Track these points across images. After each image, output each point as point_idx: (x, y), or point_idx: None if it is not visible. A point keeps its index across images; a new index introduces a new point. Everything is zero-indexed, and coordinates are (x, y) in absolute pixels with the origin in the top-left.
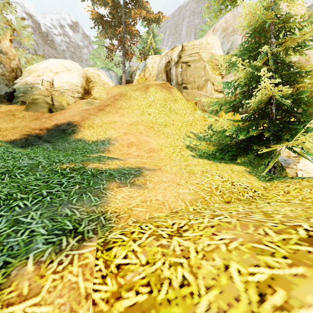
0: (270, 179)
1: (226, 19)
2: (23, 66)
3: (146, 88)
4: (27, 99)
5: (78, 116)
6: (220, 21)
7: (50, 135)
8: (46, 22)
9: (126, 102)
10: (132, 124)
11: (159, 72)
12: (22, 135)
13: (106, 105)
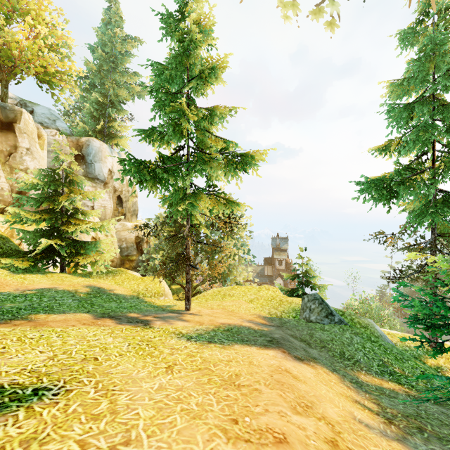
0: (92, 277)
1: None
2: None
3: None
4: None
5: None
6: None
7: None
8: None
9: None
10: None
11: None
12: None
13: None
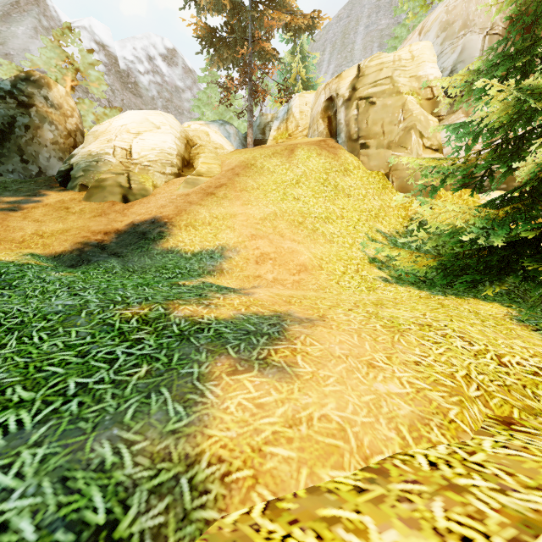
0: None
1: (449, 6)
2: (91, 127)
3: (291, 151)
4: (90, 181)
5: (171, 207)
6: (436, 11)
7: (121, 243)
8: (126, 54)
9: (254, 178)
10: (265, 219)
11: (314, 121)
12: (74, 244)
13: (219, 186)
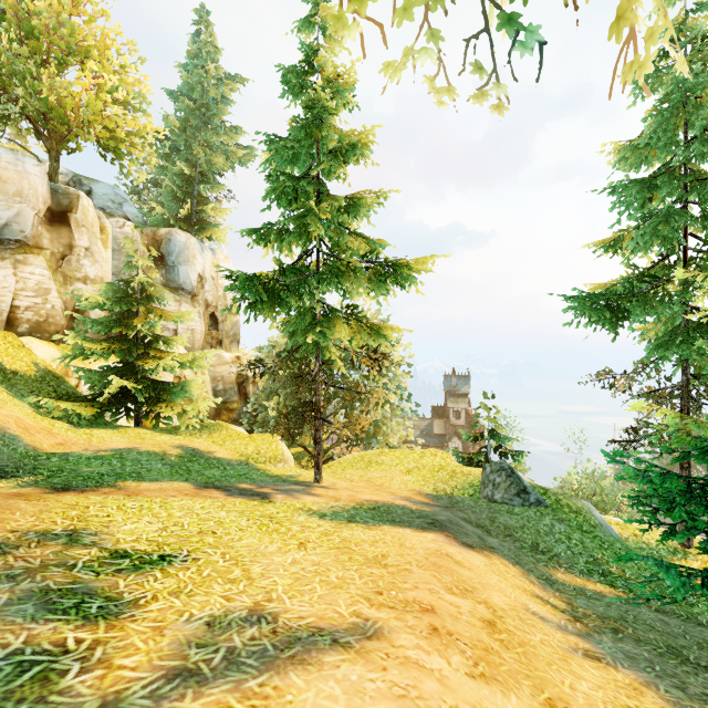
0: (180, 434)
1: (2, 159)
2: None
3: None
4: None
5: None
6: None
7: None
8: None
9: None
10: None
11: None
12: None
13: None
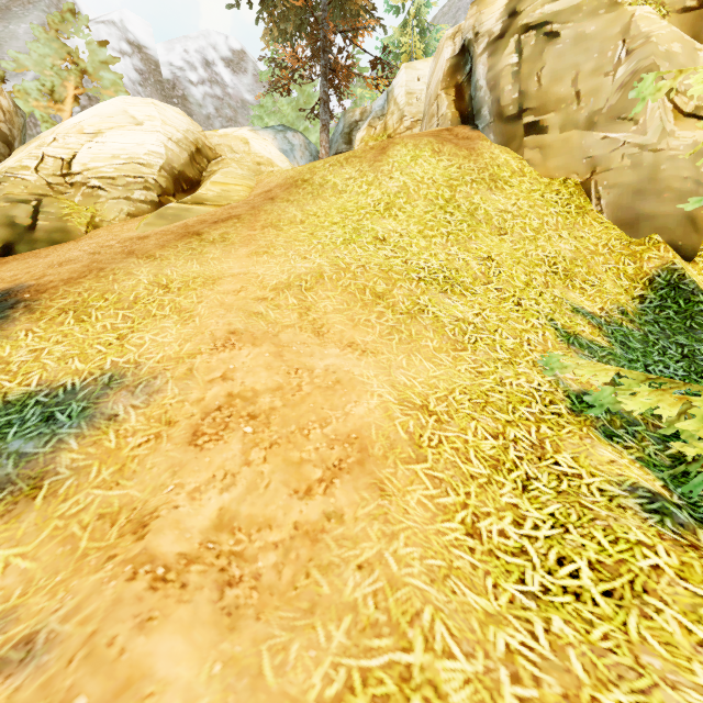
0: None
1: None
2: None
3: (381, 151)
4: None
5: (78, 264)
6: None
7: None
8: (173, 59)
9: (302, 204)
10: (286, 288)
11: (431, 99)
12: None
13: (221, 220)
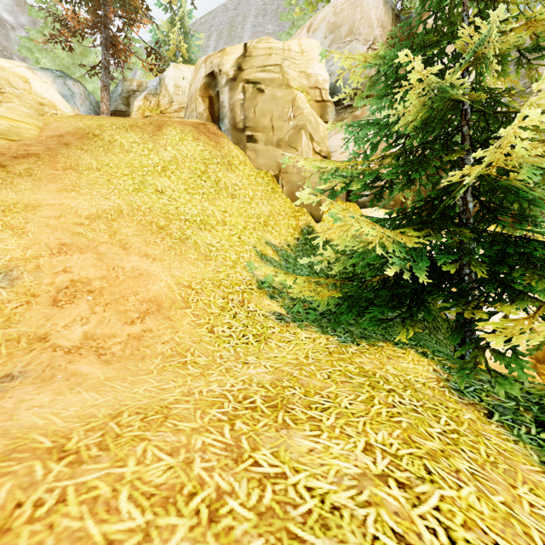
0: None
1: (336, 8)
2: None
3: (158, 128)
4: None
5: None
6: (324, 10)
7: None
8: None
9: (95, 154)
10: (97, 218)
11: (193, 98)
12: None
13: (21, 155)
